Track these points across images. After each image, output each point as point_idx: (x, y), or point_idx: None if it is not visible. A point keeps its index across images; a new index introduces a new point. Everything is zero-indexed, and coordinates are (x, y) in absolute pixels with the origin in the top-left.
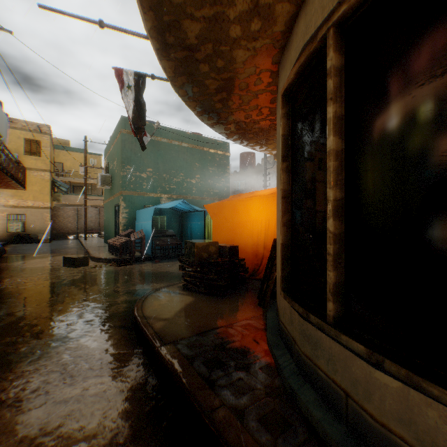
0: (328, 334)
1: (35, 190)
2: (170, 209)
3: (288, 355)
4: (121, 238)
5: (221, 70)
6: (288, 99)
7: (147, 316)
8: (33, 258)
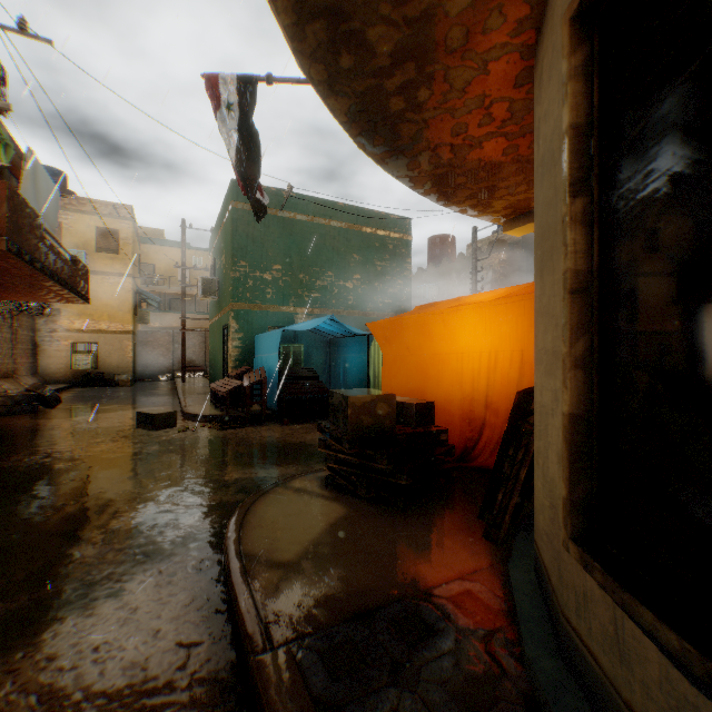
0: None
1: (111, 305)
2: (310, 333)
3: None
4: (230, 381)
5: None
6: (586, 29)
7: (246, 551)
8: (97, 411)
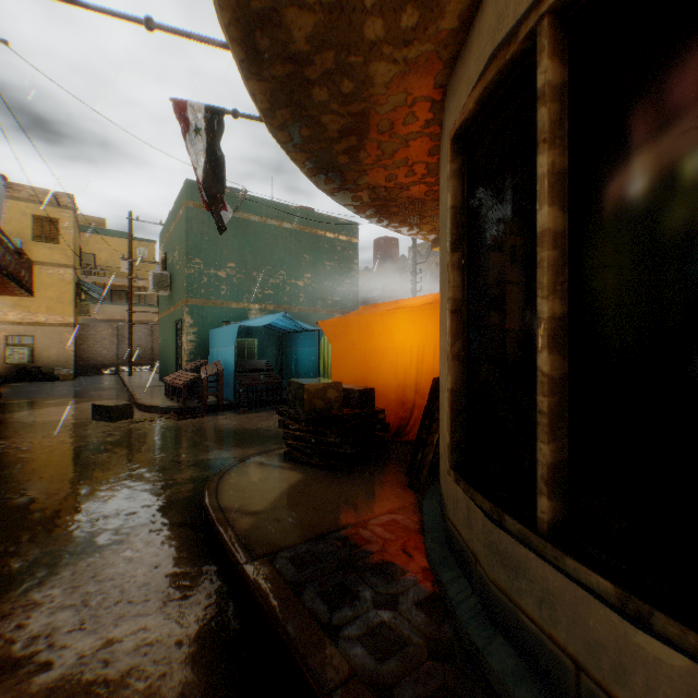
0: (540, 554)
1: (50, 297)
2: (263, 328)
3: (464, 579)
4: (186, 374)
5: (348, 99)
6: (461, 146)
7: (224, 506)
8: (44, 405)
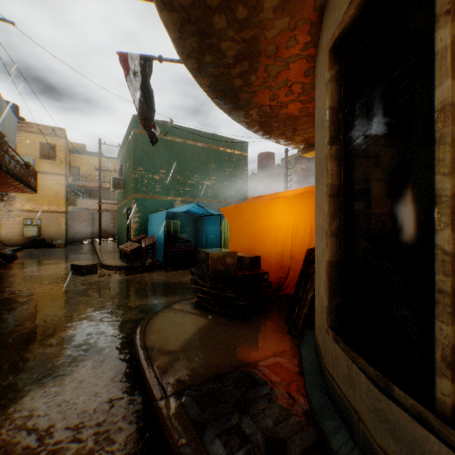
0: (442, 438)
1: (51, 194)
2: (184, 213)
3: (345, 430)
4: (133, 244)
5: (242, 25)
6: (338, 56)
7: (148, 345)
8: (43, 264)
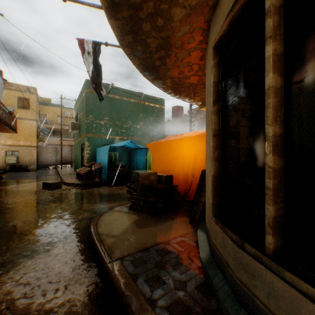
0: (267, 267)
1: (26, 133)
2: (121, 147)
3: (221, 274)
4: (85, 168)
5: (160, 29)
6: (218, 51)
7: (100, 232)
8: (21, 182)
